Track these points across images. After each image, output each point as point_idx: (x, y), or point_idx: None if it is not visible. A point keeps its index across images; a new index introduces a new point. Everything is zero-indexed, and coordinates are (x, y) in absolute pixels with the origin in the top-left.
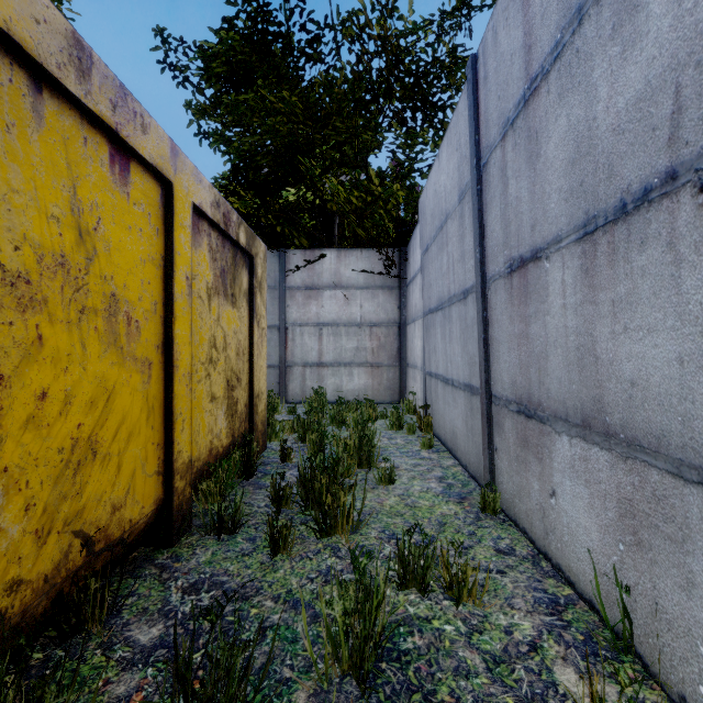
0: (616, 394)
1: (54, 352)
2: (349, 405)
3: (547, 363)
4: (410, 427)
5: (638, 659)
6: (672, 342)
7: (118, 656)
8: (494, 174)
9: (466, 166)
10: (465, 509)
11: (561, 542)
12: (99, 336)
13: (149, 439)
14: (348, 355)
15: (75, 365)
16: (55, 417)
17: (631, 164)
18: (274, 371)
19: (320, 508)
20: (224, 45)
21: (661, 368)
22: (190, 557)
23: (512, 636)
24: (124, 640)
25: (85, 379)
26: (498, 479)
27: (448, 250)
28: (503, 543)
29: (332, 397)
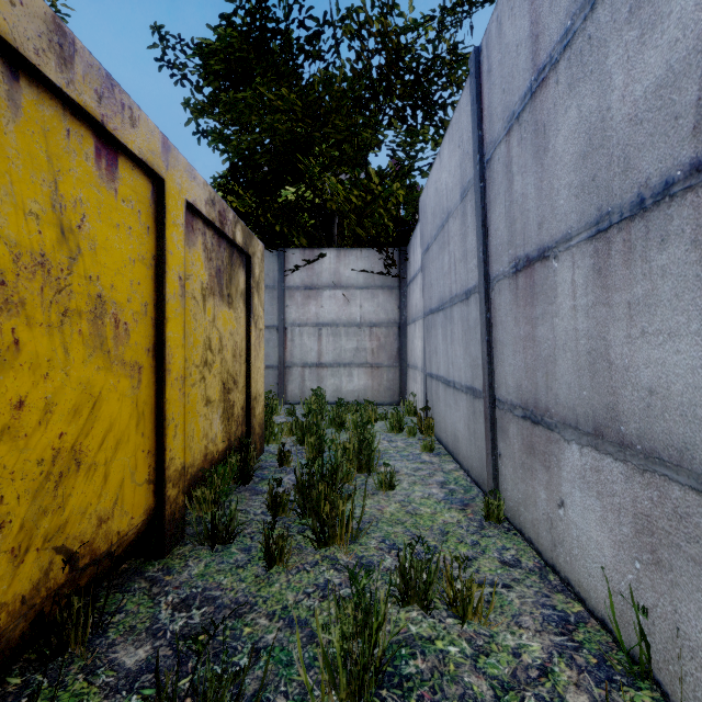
0: (632, 403)
1: (32, 357)
2: (349, 407)
3: (555, 367)
4: (410, 430)
5: (657, 686)
6: (697, 348)
7: (101, 681)
8: (499, 170)
9: (468, 163)
10: (468, 516)
11: (571, 555)
12: (83, 340)
13: (139, 447)
14: (348, 355)
15: (56, 371)
16: (34, 427)
17: (649, 156)
18: (272, 372)
19: (317, 517)
20: (222, 42)
21: (684, 376)
22: (182, 569)
23: (520, 659)
24: (108, 664)
25: (67, 385)
26: (502, 486)
27: (450, 250)
28: (508, 554)
29: (331, 397)
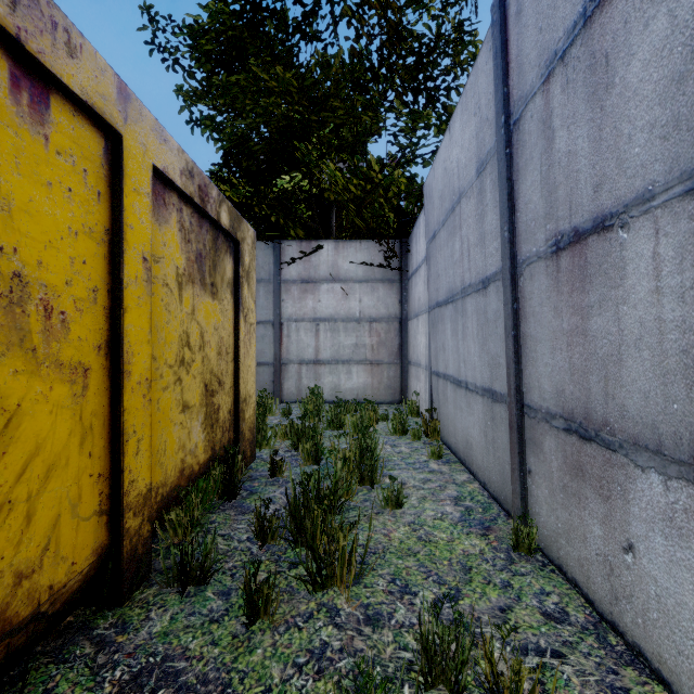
0: None
1: None
2: (348, 406)
3: (621, 369)
4: (415, 433)
5: None
6: None
7: None
8: (532, 129)
9: (488, 130)
10: (491, 545)
11: (645, 617)
12: None
13: (85, 471)
14: (347, 352)
15: None
16: None
17: None
18: (268, 369)
19: (312, 553)
20: (213, 18)
21: None
22: (141, 624)
23: None
24: None
25: None
26: (532, 508)
27: (462, 234)
28: (550, 601)
29: (329, 396)
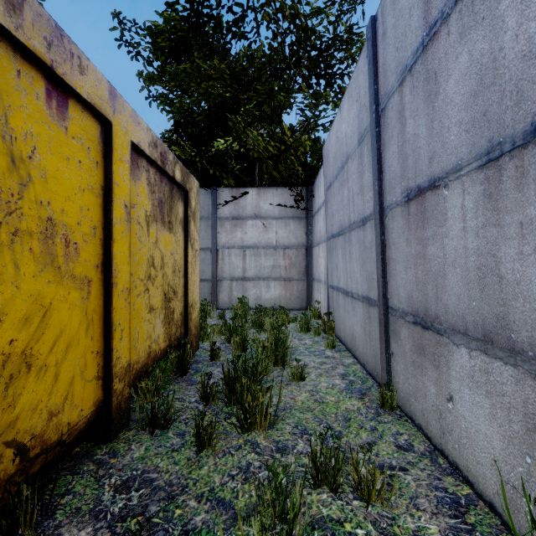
0: (524, 313)
1: None
2: (267, 311)
3: (445, 280)
4: (316, 330)
5: None
6: None
7: None
8: (392, 116)
9: (365, 113)
10: (366, 404)
11: (459, 443)
12: (34, 257)
13: (89, 349)
14: (266, 271)
15: (6, 284)
16: None
17: None
18: (207, 284)
19: (241, 407)
20: (167, 23)
21: None
22: (125, 453)
23: None
24: None
25: (18, 297)
26: (394, 379)
27: (349, 186)
28: (402, 438)
29: (253, 304)
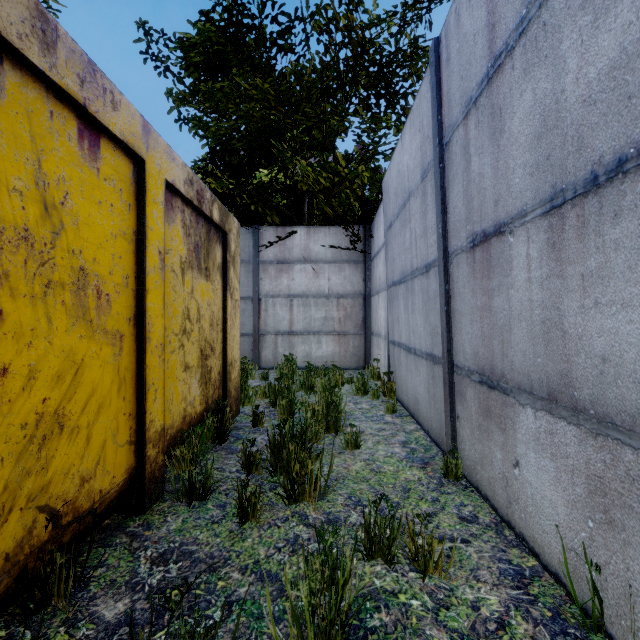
0: (586, 370)
1: (16, 326)
2: (318, 371)
3: (511, 335)
4: (374, 393)
5: (609, 639)
6: None
7: (81, 634)
8: (457, 152)
9: (428, 146)
10: (428, 474)
11: (525, 512)
12: (66, 310)
13: (121, 410)
14: (317, 324)
15: (40, 339)
16: (17, 393)
17: (603, 135)
18: (248, 339)
19: (288, 475)
20: (201, 36)
21: (637, 345)
22: (161, 525)
23: (479, 612)
24: (89, 617)
25: (51, 353)
26: (459, 446)
27: (411, 227)
28: (466, 510)
29: (302, 363)
